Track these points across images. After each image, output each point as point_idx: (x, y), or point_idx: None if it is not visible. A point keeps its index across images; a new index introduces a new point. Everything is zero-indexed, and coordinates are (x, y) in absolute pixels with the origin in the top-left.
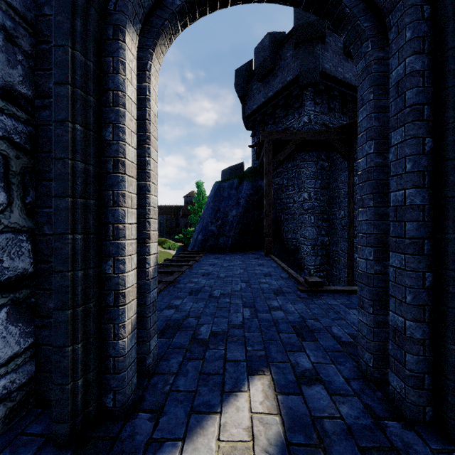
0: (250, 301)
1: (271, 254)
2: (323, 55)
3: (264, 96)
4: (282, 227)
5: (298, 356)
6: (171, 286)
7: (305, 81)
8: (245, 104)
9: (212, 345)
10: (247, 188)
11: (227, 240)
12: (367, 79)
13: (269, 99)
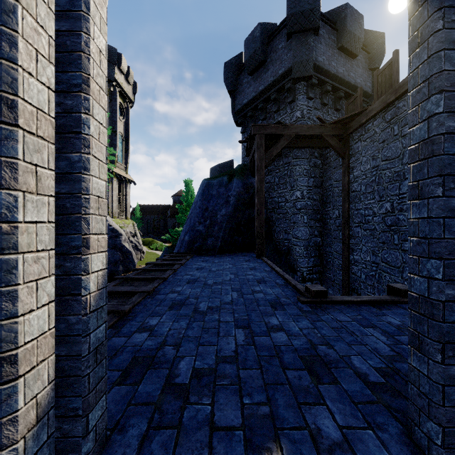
0: (244, 317)
1: (263, 256)
2: (316, 47)
3: (254, 90)
4: (274, 227)
5: (317, 414)
6: (149, 297)
7: (298, 74)
8: (235, 99)
9: (193, 397)
10: (237, 186)
11: (216, 241)
12: (430, 1)
13: (260, 94)
